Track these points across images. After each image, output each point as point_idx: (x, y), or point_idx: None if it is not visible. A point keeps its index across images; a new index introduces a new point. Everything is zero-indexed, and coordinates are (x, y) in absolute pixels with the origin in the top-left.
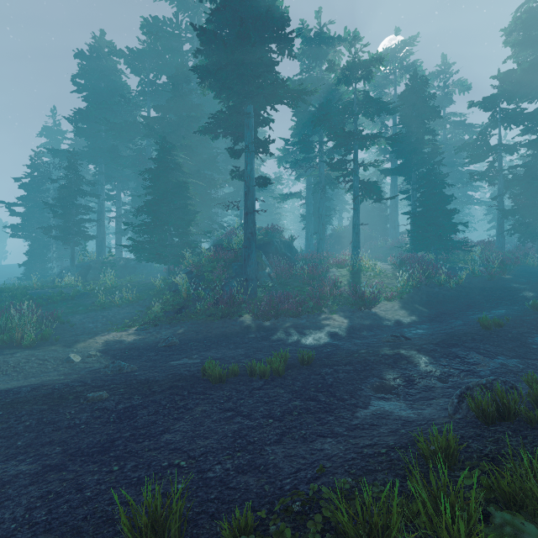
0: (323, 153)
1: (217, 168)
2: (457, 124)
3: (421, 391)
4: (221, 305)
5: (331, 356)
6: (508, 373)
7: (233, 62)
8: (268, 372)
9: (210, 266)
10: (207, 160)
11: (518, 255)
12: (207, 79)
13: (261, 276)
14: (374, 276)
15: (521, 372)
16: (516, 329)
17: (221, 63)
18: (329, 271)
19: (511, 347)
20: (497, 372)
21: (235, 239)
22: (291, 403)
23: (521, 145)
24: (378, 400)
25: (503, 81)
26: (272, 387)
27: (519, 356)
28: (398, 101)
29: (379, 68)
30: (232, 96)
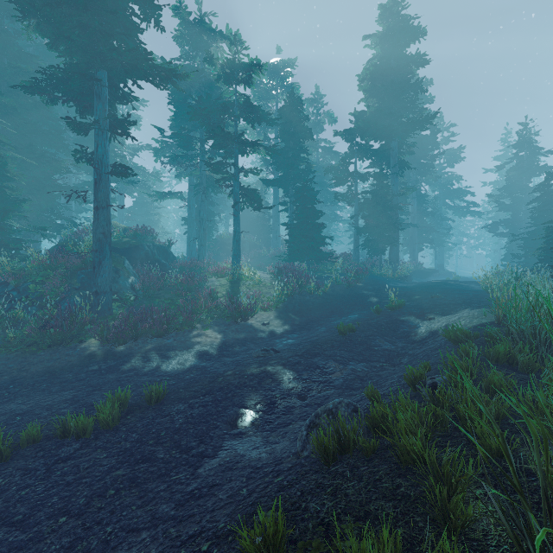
0: (204, 152)
1: (63, 146)
2: (327, 150)
3: (281, 415)
4: (49, 329)
5: (192, 385)
6: (356, 379)
7: (70, 3)
8: (91, 428)
9: (41, 275)
10: (47, 133)
11: (368, 266)
12: (32, 16)
13: (120, 287)
14: (253, 285)
15: (366, 377)
16: (364, 333)
17: (56, 2)
18: (207, 280)
19: (360, 351)
20: (348, 380)
21: (86, 241)
22: (111, 474)
23: (370, 176)
24: (233, 438)
25: (358, 119)
26: (91, 452)
27: (365, 359)
28: (278, 115)
29: (259, 75)
30: (74, 51)
